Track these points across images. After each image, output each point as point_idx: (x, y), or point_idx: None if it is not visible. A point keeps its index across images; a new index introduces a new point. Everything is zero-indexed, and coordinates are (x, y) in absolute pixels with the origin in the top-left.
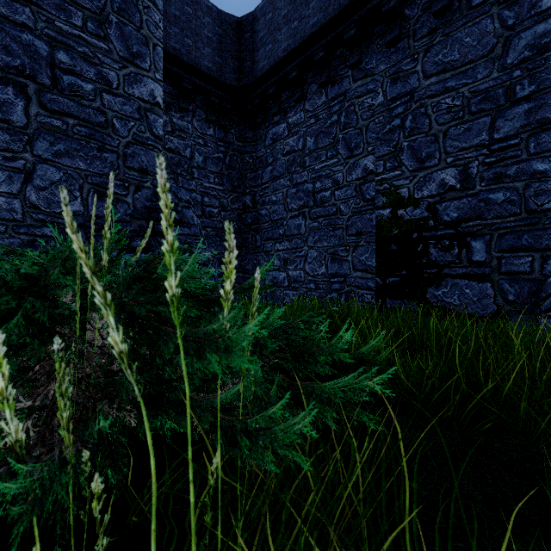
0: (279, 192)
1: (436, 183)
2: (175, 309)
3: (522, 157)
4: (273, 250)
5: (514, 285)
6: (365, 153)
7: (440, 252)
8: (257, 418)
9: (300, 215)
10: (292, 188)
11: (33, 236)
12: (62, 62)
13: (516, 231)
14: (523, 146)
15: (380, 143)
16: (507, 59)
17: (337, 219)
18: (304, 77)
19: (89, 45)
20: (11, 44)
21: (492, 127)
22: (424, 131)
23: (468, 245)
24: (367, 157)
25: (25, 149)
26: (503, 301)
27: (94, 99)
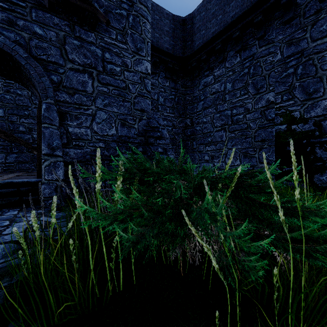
0: (208, 116)
1: (321, 108)
2: (298, 197)
3: None
4: (204, 151)
5: None
6: (267, 91)
7: (324, 152)
8: (325, 246)
9: (222, 130)
10: (216, 114)
11: (95, 147)
12: (107, 58)
13: None
14: None
15: (279, 84)
16: None
17: (247, 132)
18: (225, 47)
19: (118, 47)
20: (86, 53)
21: None
22: (311, 75)
23: None
24: (269, 93)
25: (92, 104)
26: None
27: (120, 75)
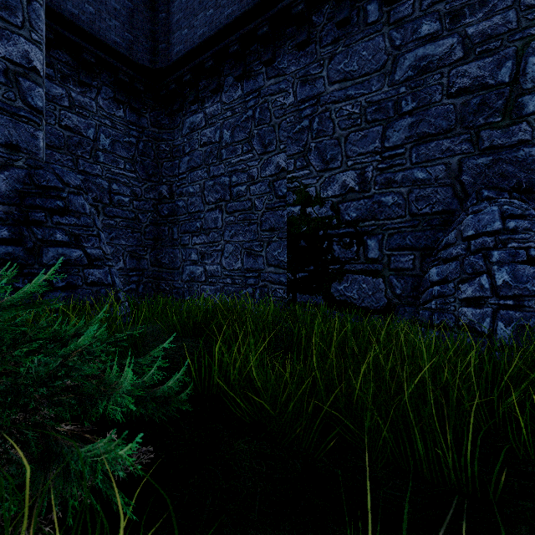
0: (196, 184)
1: (339, 184)
2: None
3: (406, 165)
4: (190, 244)
5: (400, 280)
6: (278, 151)
7: (342, 249)
8: None
9: (217, 209)
10: (209, 181)
11: None
12: None
13: (402, 231)
14: (407, 156)
15: (291, 142)
16: (395, 76)
17: (252, 214)
18: (221, 68)
19: None
20: None
21: (384, 136)
22: (328, 134)
23: (365, 243)
24: (279, 154)
25: None
26: (392, 295)
27: None
